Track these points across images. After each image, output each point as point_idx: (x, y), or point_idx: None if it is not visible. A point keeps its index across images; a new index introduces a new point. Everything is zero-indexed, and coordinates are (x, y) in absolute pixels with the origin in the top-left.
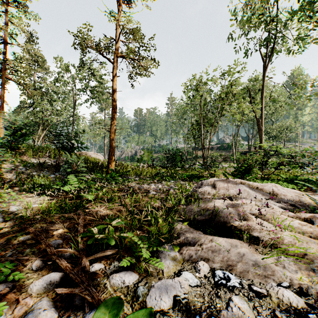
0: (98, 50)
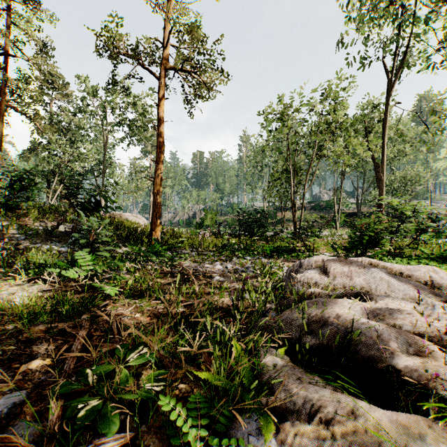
0: (135, 59)
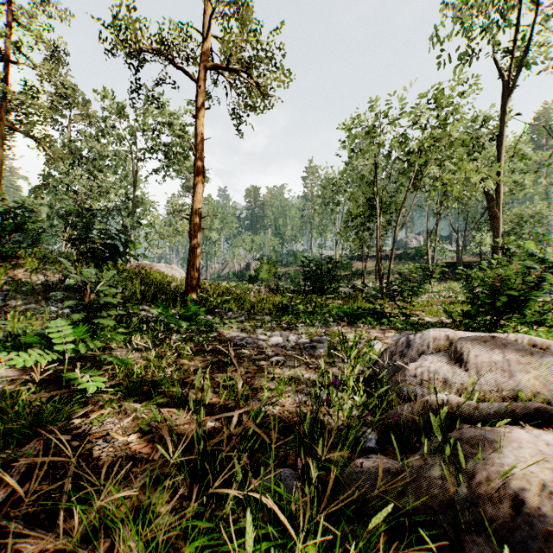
0: (163, 53)
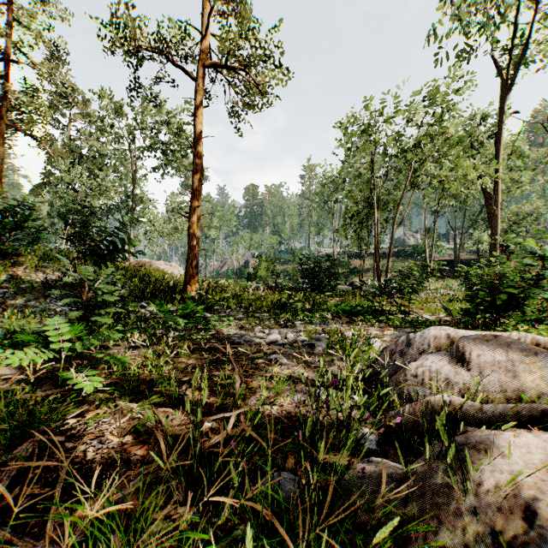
0: (162, 51)
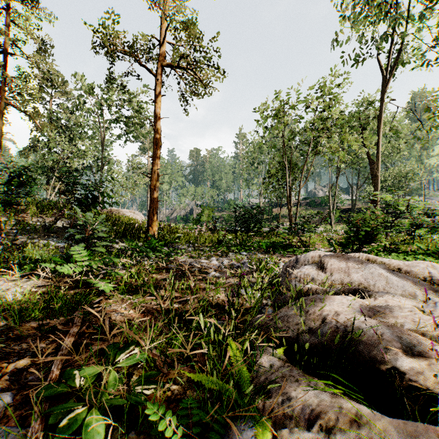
0: (131, 56)
